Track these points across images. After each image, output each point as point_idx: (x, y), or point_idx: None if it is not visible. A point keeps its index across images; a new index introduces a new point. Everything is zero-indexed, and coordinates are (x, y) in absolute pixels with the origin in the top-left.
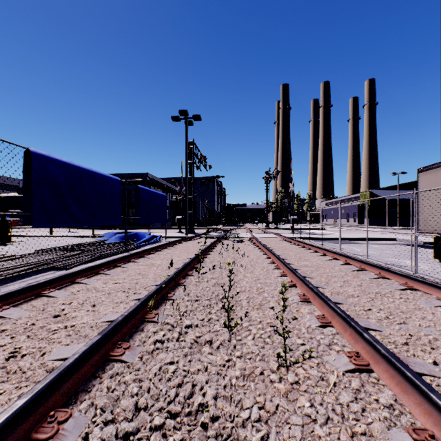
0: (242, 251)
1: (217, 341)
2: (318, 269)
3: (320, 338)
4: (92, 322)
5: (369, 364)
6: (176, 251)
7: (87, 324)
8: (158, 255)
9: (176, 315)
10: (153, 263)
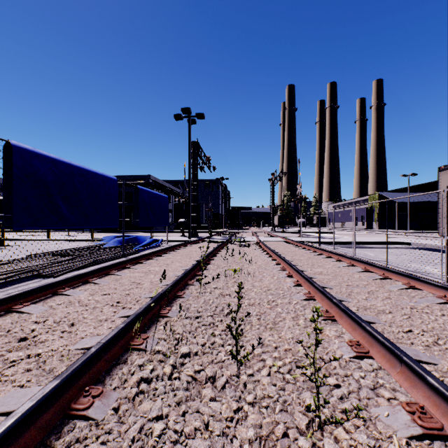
0: (248, 256)
1: (222, 378)
2: (336, 278)
3: (360, 377)
4: (64, 349)
5: (443, 426)
6: (177, 256)
7: (56, 353)
8: (157, 261)
9: (170, 340)
10: (150, 270)
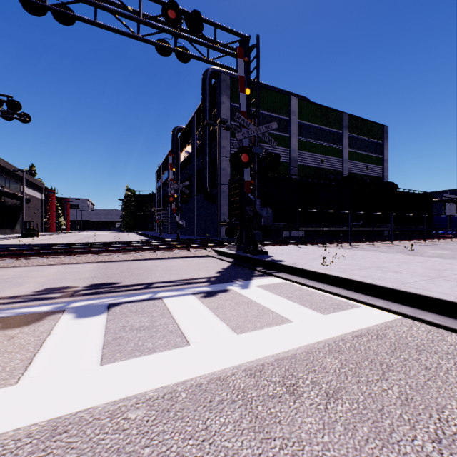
0: None
1: None
2: None
3: None
4: None
5: None
6: None
7: None
8: None
9: None
10: None
